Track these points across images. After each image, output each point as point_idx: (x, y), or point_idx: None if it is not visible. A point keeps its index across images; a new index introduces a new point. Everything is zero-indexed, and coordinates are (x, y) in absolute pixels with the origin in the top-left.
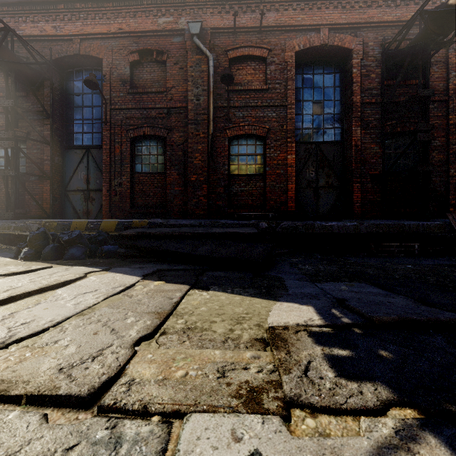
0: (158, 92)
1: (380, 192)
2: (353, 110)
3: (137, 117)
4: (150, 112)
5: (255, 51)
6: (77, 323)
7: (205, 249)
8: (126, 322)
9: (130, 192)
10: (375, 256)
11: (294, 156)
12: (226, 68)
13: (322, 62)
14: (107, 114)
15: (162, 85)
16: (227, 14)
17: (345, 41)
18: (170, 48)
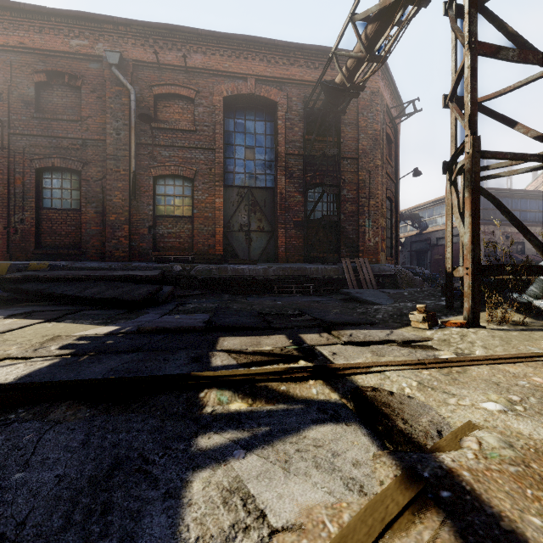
0: (71, 120)
1: (303, 238)
2: (279, 159)
3: (45, 146)
4: (61, 141)
5: (182, 91)
6: None
7: (93, 290)
8: None
9: (36, 230)
10: (277, 296)
11: (222, 200)
12: (144, 107)
13: (254, 109)
14: (5, 139)
15: (77, 112)
16: (151, 48)
17: (271, 93)
18: (86, 74)
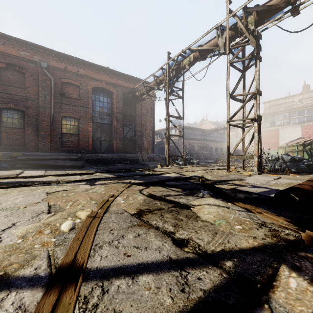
0: (19, 87)
1: (122, 144)
2: (113, 114)
3: (5, 98)
4: (14, 96)
5: (74, 82)
6: (49, 173)
7: (60, 163)
8: (60, 173)
9: None
10: (117, 165)
11: (91, 128)
12: (62, 90)
13: (103, 92)
14: None
15: (22, 83)
16: (61, 62)
17: (111, 88)
18: (28, 67)
